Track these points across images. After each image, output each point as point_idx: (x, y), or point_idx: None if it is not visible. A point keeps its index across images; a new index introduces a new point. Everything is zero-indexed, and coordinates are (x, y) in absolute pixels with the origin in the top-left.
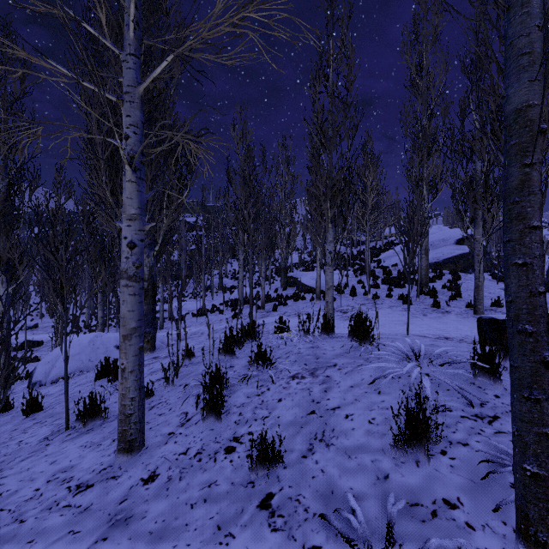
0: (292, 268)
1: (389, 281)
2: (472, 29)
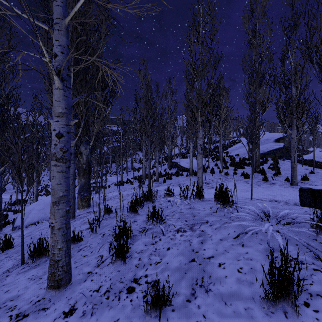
0: (174, 156)
1: (234, 164)
2: (289, 4)
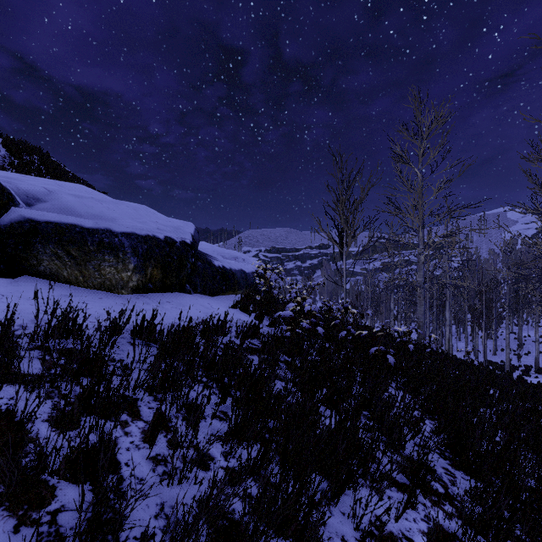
0: None
1: None
2: None
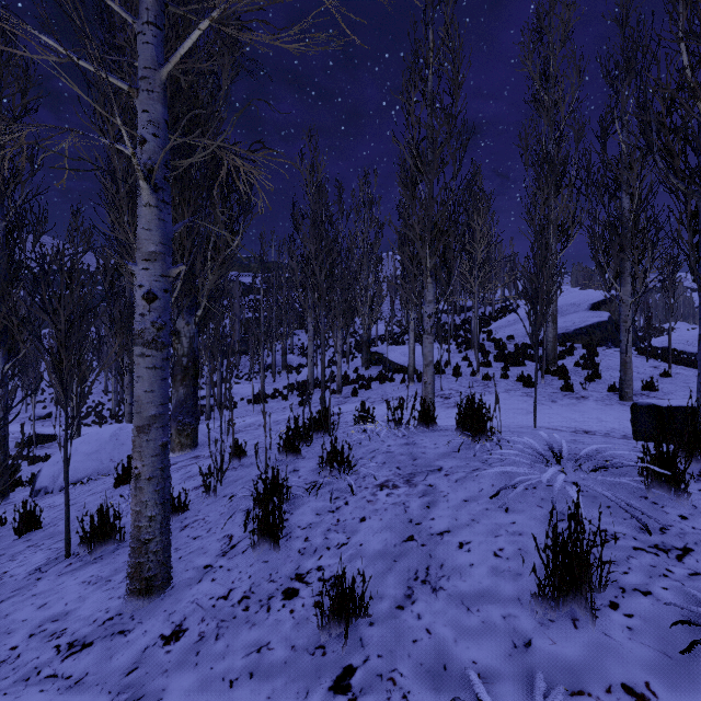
0: (376, 341)
1: (503, 358)
2: (617, 21)
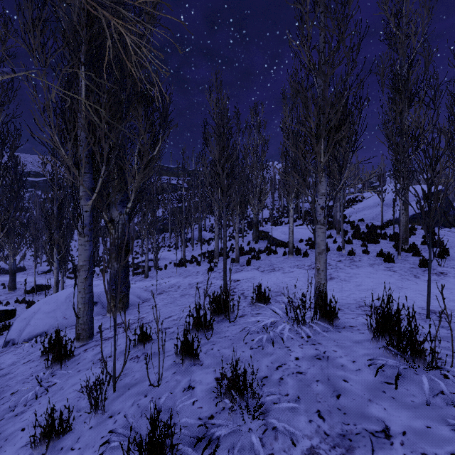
0: (262, 222)
1: (360, 236)
2: None
